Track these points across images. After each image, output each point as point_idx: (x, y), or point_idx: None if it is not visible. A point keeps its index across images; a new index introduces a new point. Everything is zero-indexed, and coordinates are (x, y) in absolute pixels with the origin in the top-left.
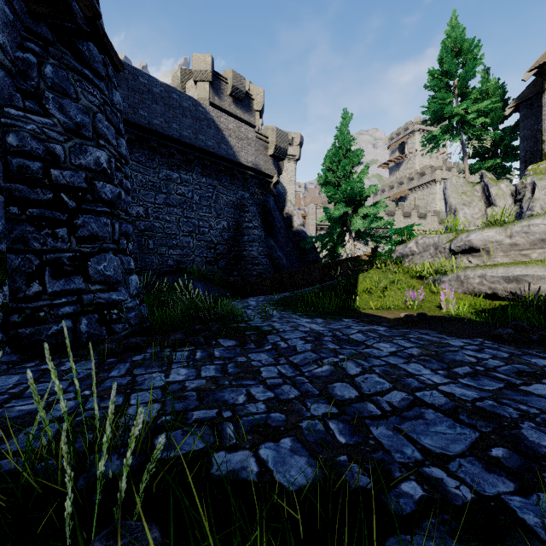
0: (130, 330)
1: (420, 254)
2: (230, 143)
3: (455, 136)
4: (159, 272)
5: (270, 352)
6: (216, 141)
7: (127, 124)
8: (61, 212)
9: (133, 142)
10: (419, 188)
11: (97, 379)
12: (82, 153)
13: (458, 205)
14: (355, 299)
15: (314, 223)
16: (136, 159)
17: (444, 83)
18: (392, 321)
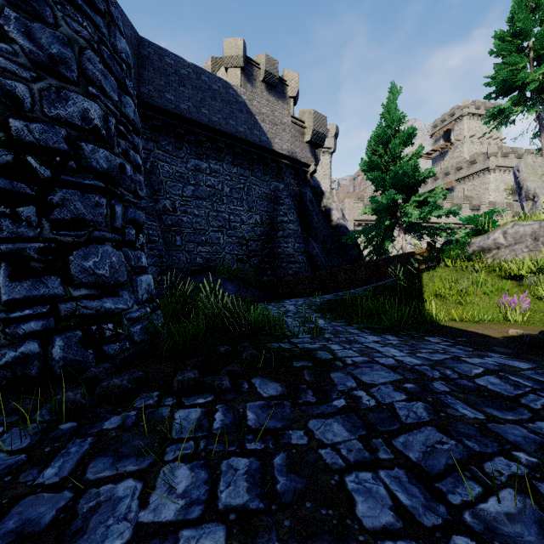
0: (133, 350)
1: (509, 247)
2: (263, 129)
3: (530, 108)
4: (187, 271)
5: (348, 418)
6: (248, 126)
7: (152, 110)
8: (28, 183)
9: (159, 128)
10: (468, 178)
11: (5, 494)
12: (60, 100)
13: (538, 189)
14: (422, 306)
15: (351, 219)
16: (162, 148)
17: (516, 45)
18: (506, 343)
